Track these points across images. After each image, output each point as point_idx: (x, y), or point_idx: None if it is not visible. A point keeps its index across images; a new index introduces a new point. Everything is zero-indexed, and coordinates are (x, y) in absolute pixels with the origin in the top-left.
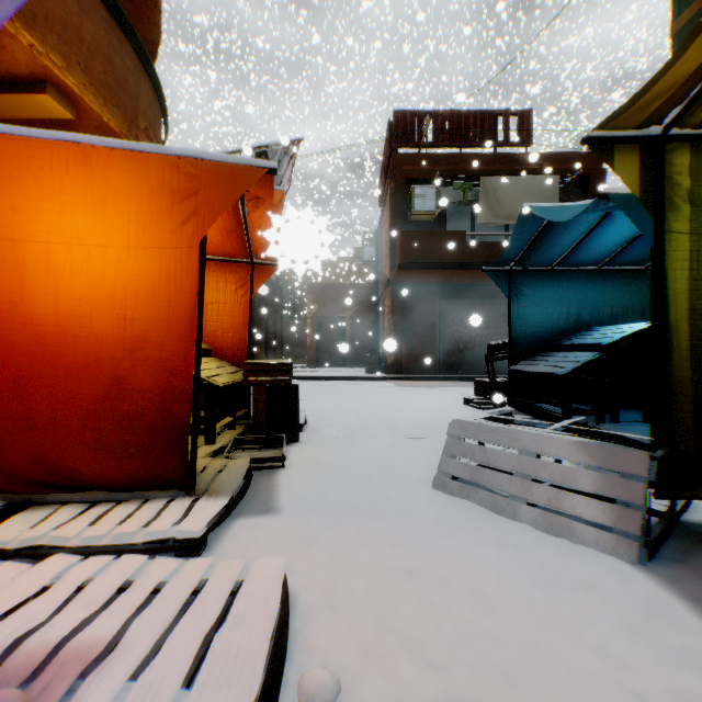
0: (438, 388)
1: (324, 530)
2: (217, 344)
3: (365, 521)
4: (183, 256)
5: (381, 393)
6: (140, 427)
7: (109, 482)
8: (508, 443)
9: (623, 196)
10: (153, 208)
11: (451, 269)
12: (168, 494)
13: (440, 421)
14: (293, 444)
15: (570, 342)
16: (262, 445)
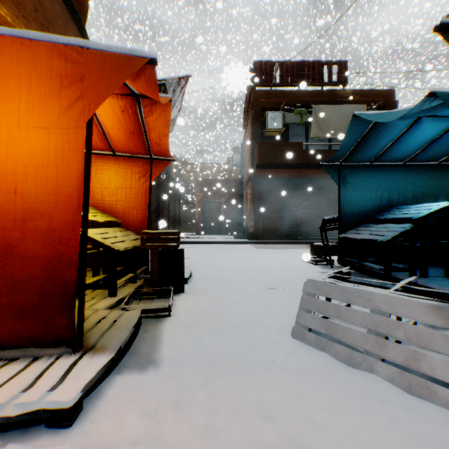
0: (284, 249)
1: (197, 387)
2: (125, 219)
3: (235, 377)
4: (71, 135)
5: (245, 253)
6: (31, 290)
7: (0, 341)
8: (360, 302)
9: (448, 95)
10: (42, 92)
11: (293, 168)
12: (56, 351)
13: (289, 275)
14: (179, 294)
15: (386, 217)
16: (156, 295)
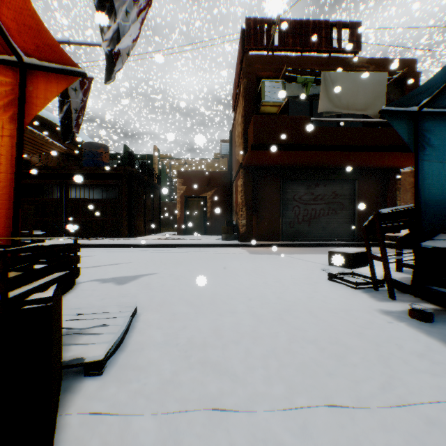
0: (287, 256)
1: None
2: None
3: None
4: None
5: (237, 262)
6: None
7: None
8: None
9: None
10: None
11: (297, 150)
12: None
13: (330, 323)
14: None
15: None
16: None
